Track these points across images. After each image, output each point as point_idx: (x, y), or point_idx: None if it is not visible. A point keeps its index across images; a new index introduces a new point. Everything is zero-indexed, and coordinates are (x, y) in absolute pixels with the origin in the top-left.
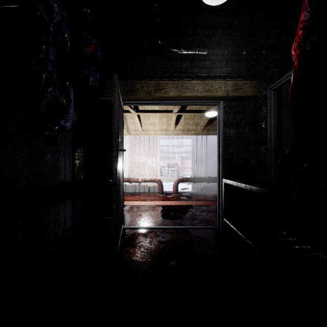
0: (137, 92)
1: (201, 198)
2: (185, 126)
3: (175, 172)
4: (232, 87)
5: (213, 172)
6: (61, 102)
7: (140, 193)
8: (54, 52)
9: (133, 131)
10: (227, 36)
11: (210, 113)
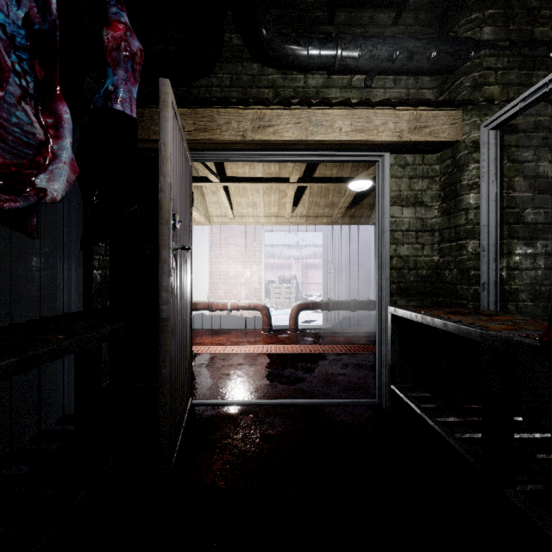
0: (218, 132)
1: (340, 339)
2: (311, 209)
3: (292, 292)
4: (409, 123)
5: (362, 292)
6: (37, 136)
7: (230, 330)
8: (19, 19)
9: (216, 218)
10: (397, 25)
11: (359, 182)
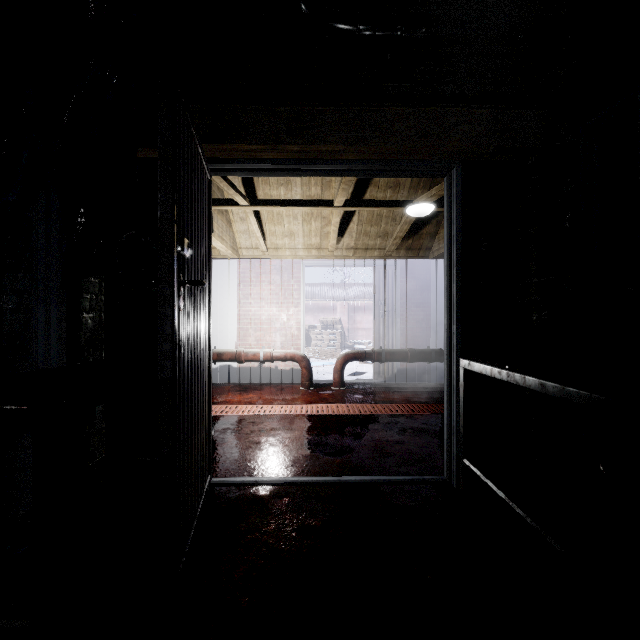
0: (243, 136)
1: (395, 397)
2: (360, 239)
3: (337, 339)
4: (489, 124)
5: (420, 340)
6: None
7: (262, 385)
8: None
9: (246, 250)
10: (471, 3)
11: (418, 206)
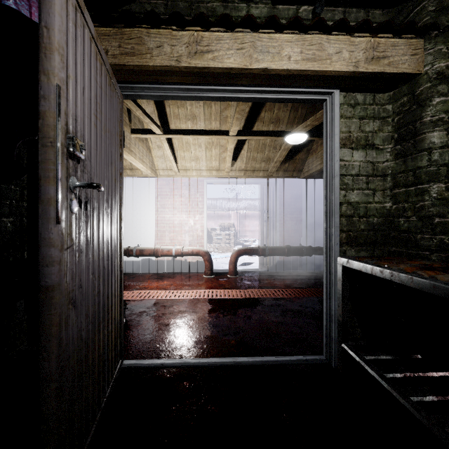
0: (147, 56)
1: (276, 283)
2: (249, 163)
3: (231, 238)
4: (366, 51)
5: (294, 239)
6: None
7: (175, 274)
8: None
9: (162, 171)
10: None
11: (295, 135)
